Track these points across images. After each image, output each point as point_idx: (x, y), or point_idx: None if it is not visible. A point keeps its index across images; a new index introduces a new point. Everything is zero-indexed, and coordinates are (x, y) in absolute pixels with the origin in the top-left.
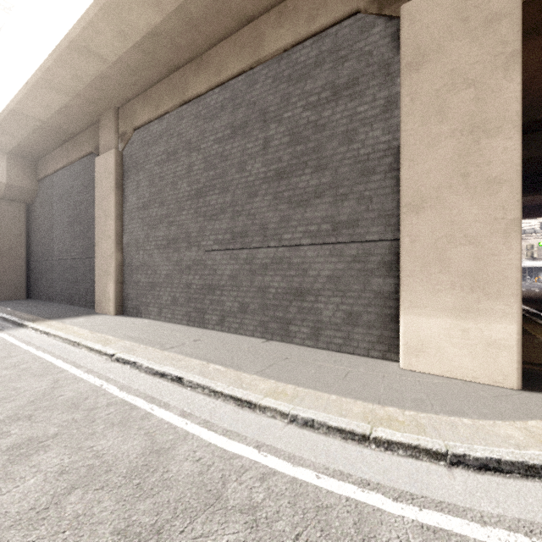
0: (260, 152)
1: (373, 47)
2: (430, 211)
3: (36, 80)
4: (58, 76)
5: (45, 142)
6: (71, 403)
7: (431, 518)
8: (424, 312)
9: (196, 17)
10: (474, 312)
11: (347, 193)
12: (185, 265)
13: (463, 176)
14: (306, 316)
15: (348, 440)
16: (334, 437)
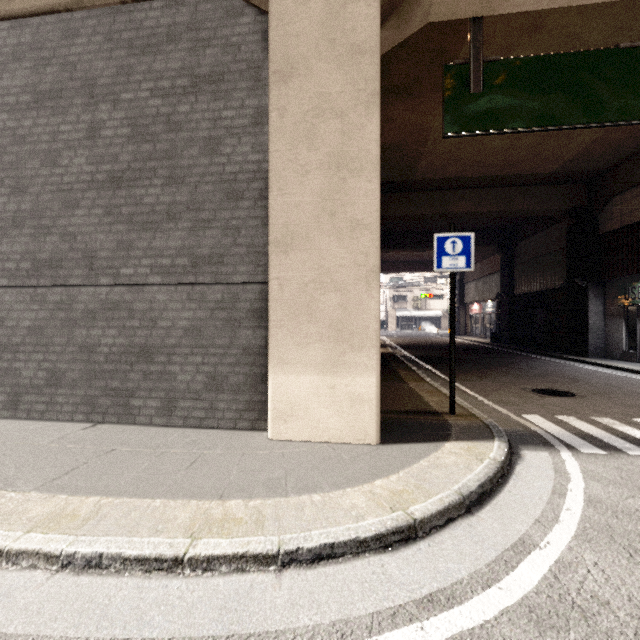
0: (84, 141)
1: (241, 39)
2: (299, 251)
3: None
4: None
5: None
6: None
7: None
8: (293, 370)
9: None
10: (340, 367)
11: (210, 219)
12: None
13: (331, 215)
14: (156, 383)
15: (153, 573)
16: (133, 573)
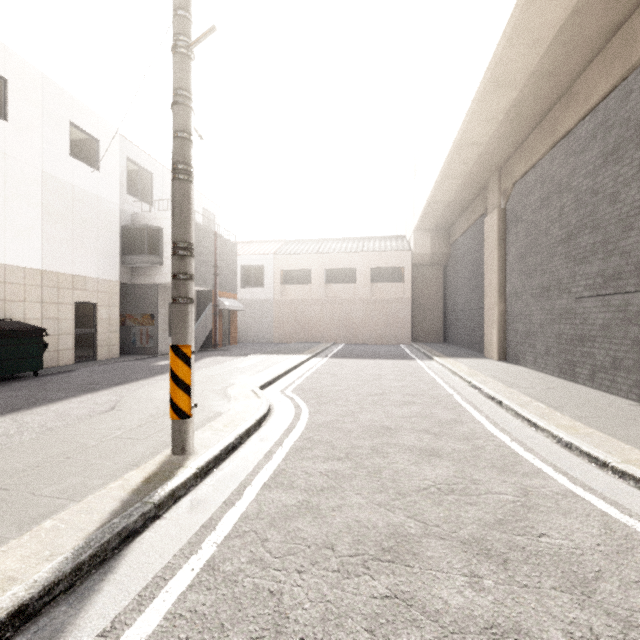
0: (635, 175)
1: None
2: None
3: (440, 179)
4: (452, 170)
5: (452, 214)
6: (433, 396)
7: (584, 494)
8: None
9: (550, 68)
10: None
11: None
12: (556, 314)
13: None
14: None
15: (592, 464)
16: (583, 459)
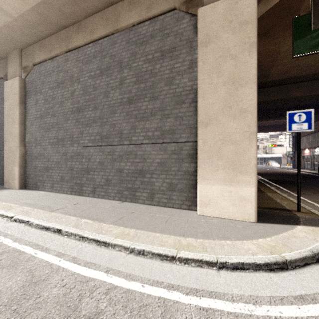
0: (118, 86)
1: (183, 30)
2: (213, 126)
3: None
4: None
5: None
6: None
7: (205, 303)
8: (210, 182)
9: None
10: (234, 182)
11: (169, 114)
12: (70, 155)
13: (229, 107)
14: (146, 186)
15: (164, 260)
16: (156, 259)
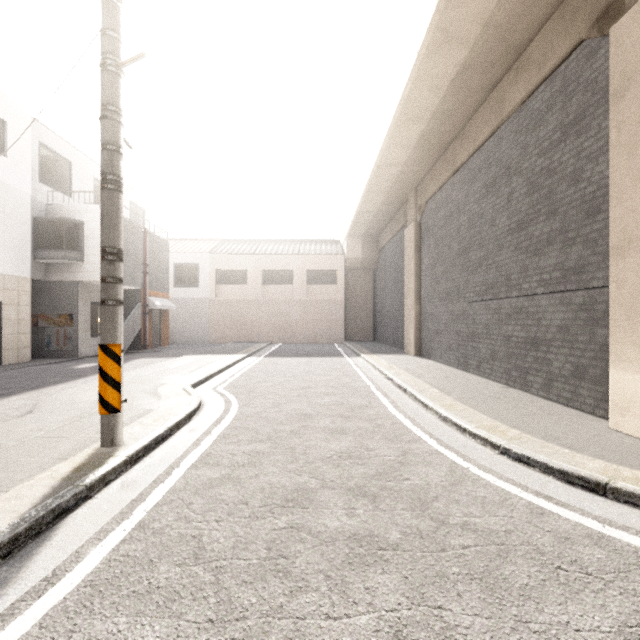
0: (505, 206)
1: (597, 72)
2: (635, 253)
3: (366, 192)
4: (376, 185)
5: (379, 224)
6: (353, 388)
7: (444, 451)
8: (629, 367)
9: (448, 110)
10: None
11: (574, 237)
12: (456, 315)
13: None
14: (540, 366)
15: (458, 431)
16: (453, 428)
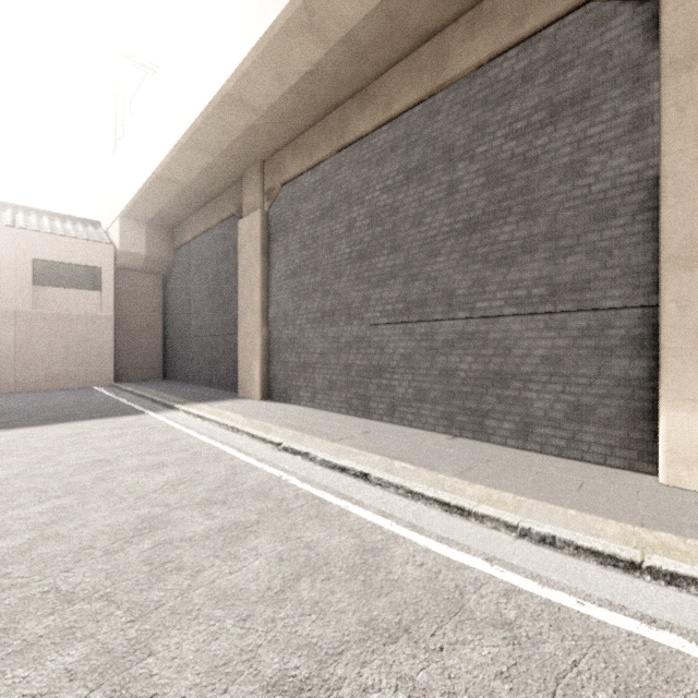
0: (443, 199)
1: (612, 44)
2: None
3: (185, 142)
4: (206, 135)
5: (184, 207)
6: (258, 491)
7: None
8: None
9: (364, 44)
10: None
11: (572, 245)
12: (345, 342)
13: None
14: (510, 408)
15: (608, 567)
16: (587, 560)
